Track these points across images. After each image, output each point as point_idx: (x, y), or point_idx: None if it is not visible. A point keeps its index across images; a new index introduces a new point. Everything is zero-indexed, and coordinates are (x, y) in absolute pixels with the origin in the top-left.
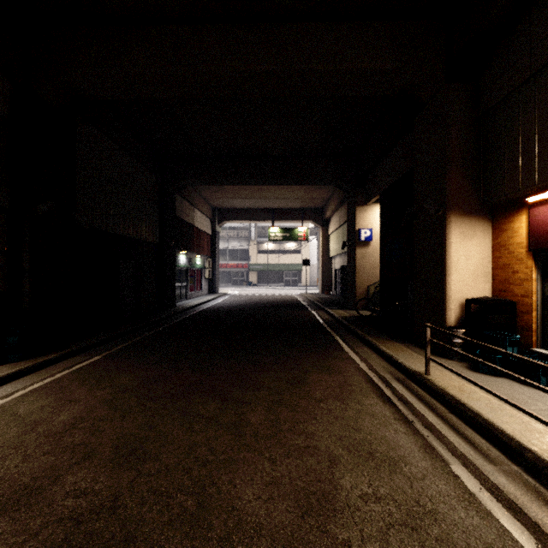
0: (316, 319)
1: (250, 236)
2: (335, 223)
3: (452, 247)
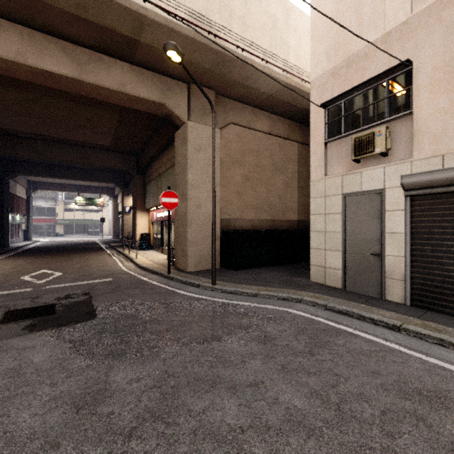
0: (101, 247)
1: (57, 198)
2: (120, 199)
3: (137, 219)
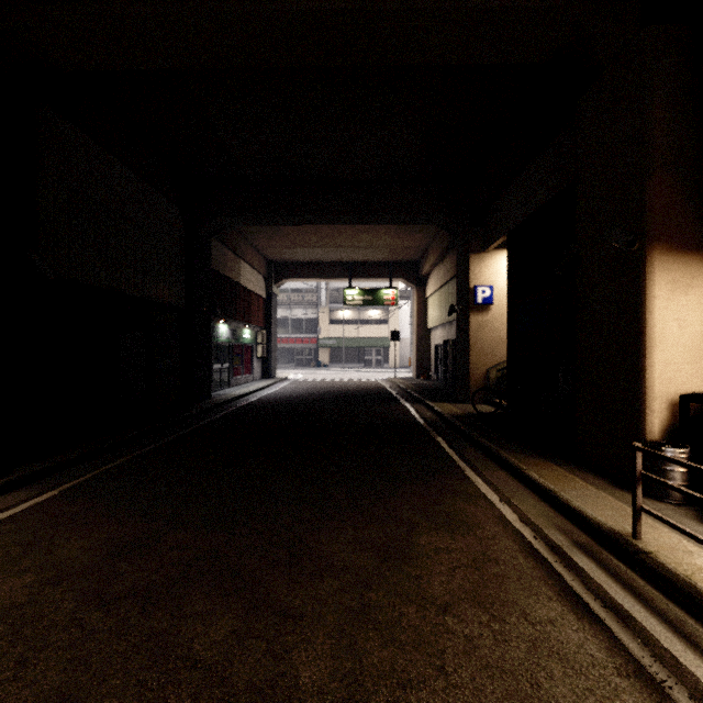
0: (414, 419)
1: (319, 301)
2: (435, 282)
3: (656, 305)
